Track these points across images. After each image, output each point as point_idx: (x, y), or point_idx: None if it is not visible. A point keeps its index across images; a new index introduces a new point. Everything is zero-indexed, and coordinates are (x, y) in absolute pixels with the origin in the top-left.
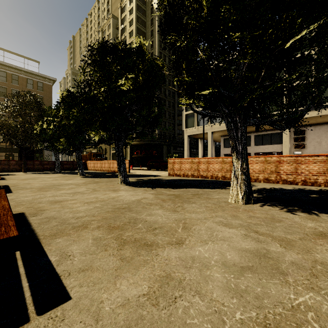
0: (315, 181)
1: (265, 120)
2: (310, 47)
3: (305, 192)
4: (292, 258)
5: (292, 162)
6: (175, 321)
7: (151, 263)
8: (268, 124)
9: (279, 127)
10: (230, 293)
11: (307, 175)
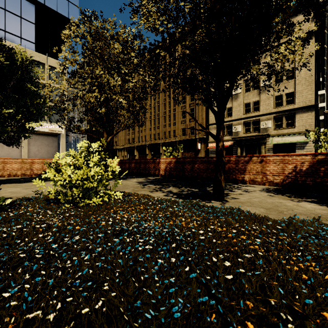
0: (16, 174)
1: (1, 140)
2: (29, 122)
3: (15, 179)
4: (33, 187)
5: (1, 163)
6: (24, 192)
7: (1, 193)
8: (2, 143)
9: (8, 145)
10: (28, 190)
11: (11, 170)
